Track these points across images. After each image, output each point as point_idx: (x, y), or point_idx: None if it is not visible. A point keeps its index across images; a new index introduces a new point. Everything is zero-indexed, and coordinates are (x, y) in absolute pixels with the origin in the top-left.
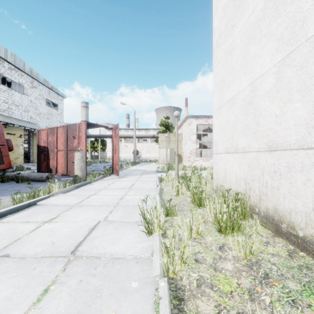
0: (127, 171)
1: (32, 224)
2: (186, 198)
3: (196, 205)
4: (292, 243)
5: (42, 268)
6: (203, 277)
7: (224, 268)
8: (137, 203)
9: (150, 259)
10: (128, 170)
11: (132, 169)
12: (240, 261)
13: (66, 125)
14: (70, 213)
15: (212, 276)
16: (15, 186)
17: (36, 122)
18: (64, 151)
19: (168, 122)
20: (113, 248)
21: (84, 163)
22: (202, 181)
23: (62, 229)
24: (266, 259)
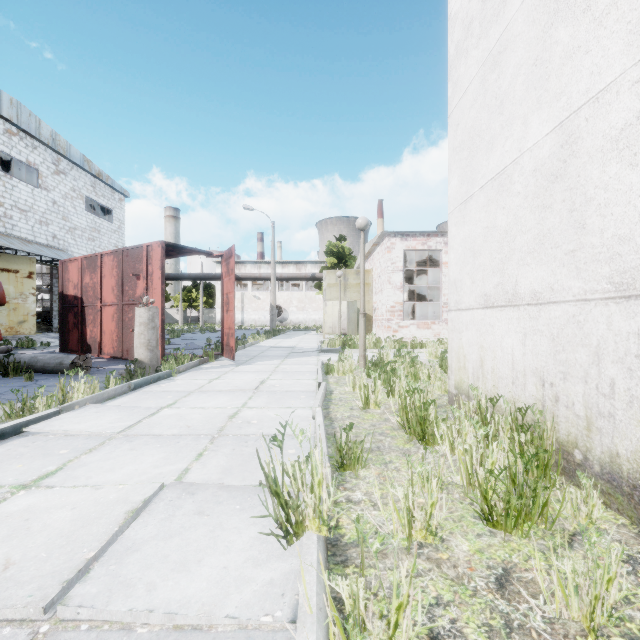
0: (256, 351)
1: None
2: (386, 415)
3: (412, 436)
4: None
5: None
6: None
7: None
8: (268, 429)
9: (290, 632)
10: (259, 346)
11: (266, 344)
12: None
13: (121, 250)
14: (96, 459)
15: None
16: None
17: (66, 246)
18: (116, 307)
19: (343, 248)
20: (179, 590)
21: (156, 332)
22: (420, 373)
23: (54, 512)
24: None
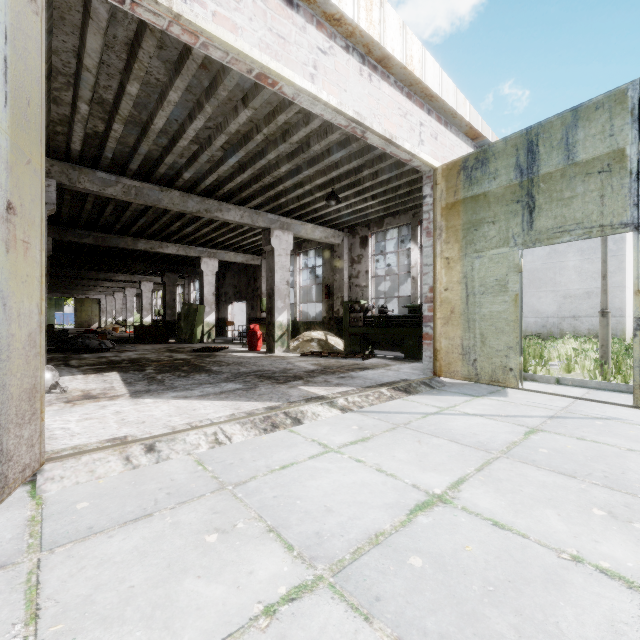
0: None
1: None
2: None
3: None
4: None
5: None
6: None
7: None
8: None
9: None
10: None
11: None
12: None
13: None
14: None
15: None
16: None
17: None
18: None
19: None
20: None
21: None
22: None
23: None
24: None
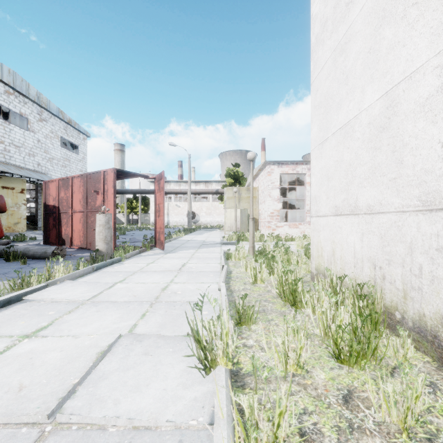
0: (178, 243)
1: (0, 342)
2: (268, 288)
3: (286, 303)
4: None
5: None
6: None
7: None
8: (188, 297)
9: (209, 431)
10: (180, 240)
11: (185, 239)
12: (395, 438)
13: (86, 174)
14: (73, 318)
15: None
16: (2, 267)
17: (46, 171)
18: (83, 213)
19: (238, 172)
20: (135, 404)
21: (110, 230)
22: (291, 259)
23: (49, 353)
24: None
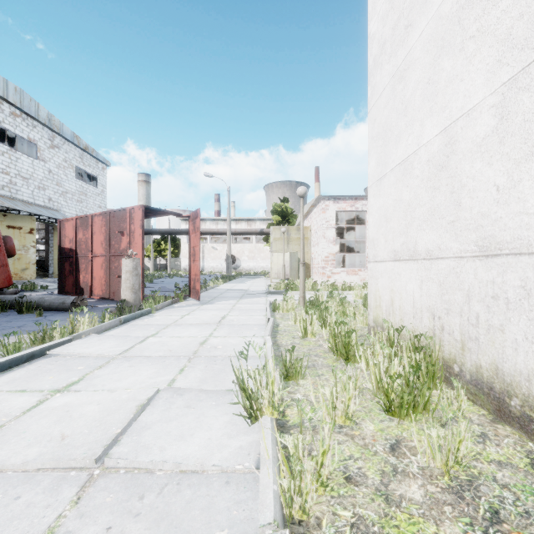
0: (216, 293)
1: (31, 396)
2: (320, 342)
3: (339, 357)
4: (533, 438)
5: (34, 496)
6: (365, 520)
7: (406, 497)
8: (230, 352)
9: (255, 474)
10: (218, 289)
11: (224, 287)
12: (436, 480)
13: (109, 212)
14: (106, 373)
15: (382, 517)
16: (15, 320)
17: (59, 207)
18: (105, 258)
19: (286, 208)
20: (181, 451)
21: (139, 278)
22: (347, 310)
23: (86, 406)
24: (488, 475)
